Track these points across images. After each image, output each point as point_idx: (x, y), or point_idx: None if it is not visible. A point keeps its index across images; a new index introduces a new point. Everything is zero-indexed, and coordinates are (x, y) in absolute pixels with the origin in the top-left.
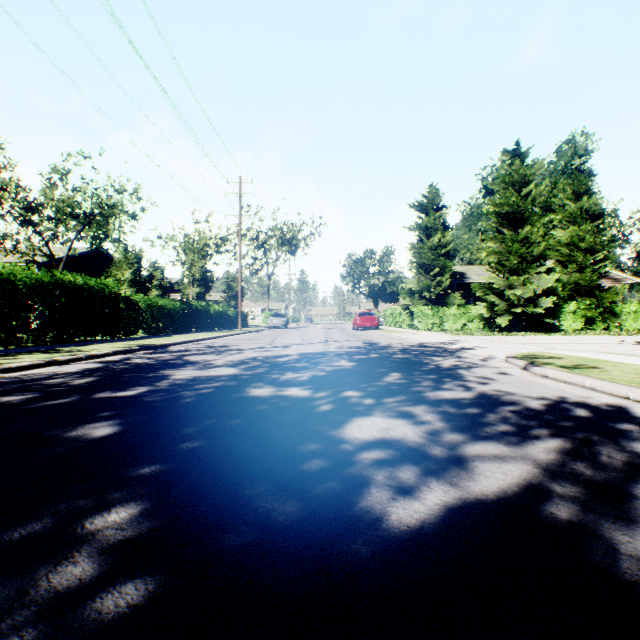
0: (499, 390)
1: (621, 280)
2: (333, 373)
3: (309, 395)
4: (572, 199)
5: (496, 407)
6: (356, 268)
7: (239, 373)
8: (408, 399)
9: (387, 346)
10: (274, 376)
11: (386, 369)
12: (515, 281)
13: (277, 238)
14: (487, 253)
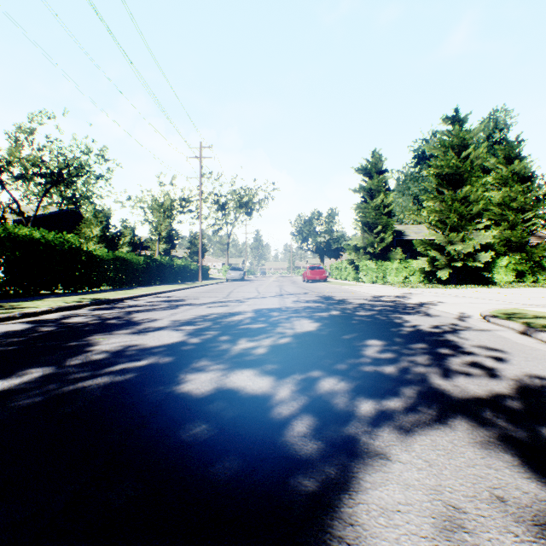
0: (537, 375)
1: (545, 237)
2: (296, 340)
3: (270, 390)
4: (503, 163)
5: None
6: (305, 227)
7: (181, 340)
8: (425, 400)
9: (343, 300)
10: (223, 346)
11: (358, 333)
12: (454, 237)
13: (235, 201)
14: (428, 212)
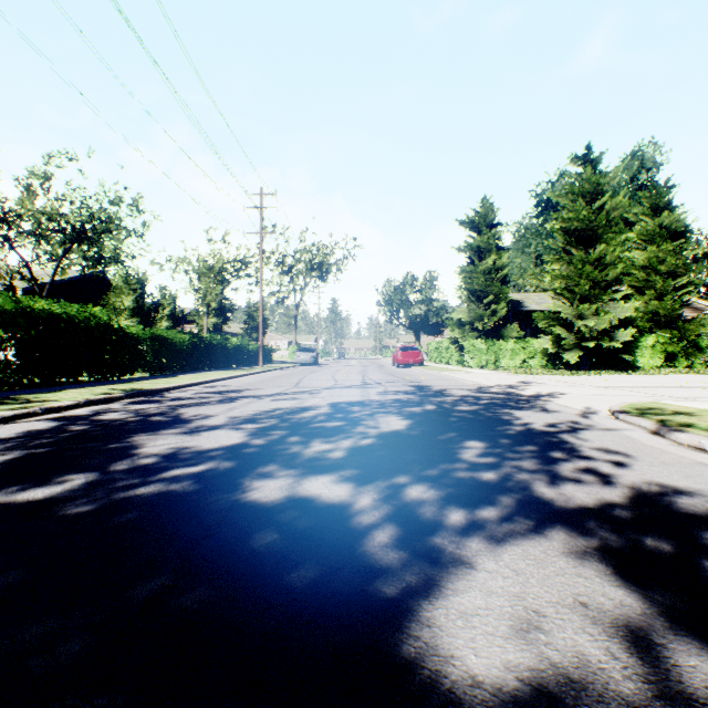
0: (658, 482)
1: (703, 309)
2: (381, 442)
3: (349, 498)
4: (649, 214)
5: (697, 535)
6: (395, 296)
7: (243, 442)
8: (523, 509)
9: (442, 391)
10: (294, 449)
11: (456, 433)
12: (586, 310)
13: (305, 262)
14: (552, 277)
